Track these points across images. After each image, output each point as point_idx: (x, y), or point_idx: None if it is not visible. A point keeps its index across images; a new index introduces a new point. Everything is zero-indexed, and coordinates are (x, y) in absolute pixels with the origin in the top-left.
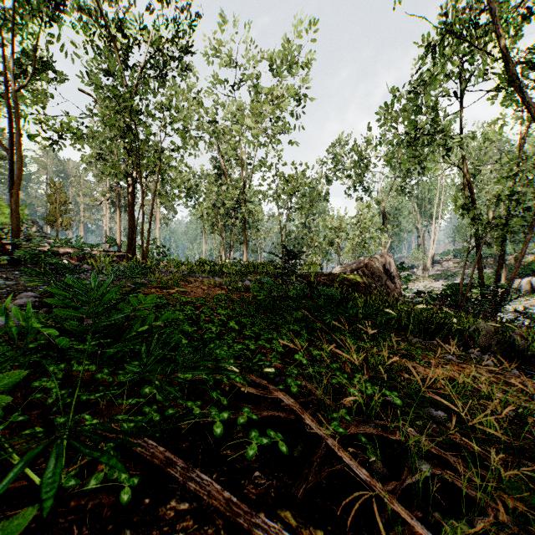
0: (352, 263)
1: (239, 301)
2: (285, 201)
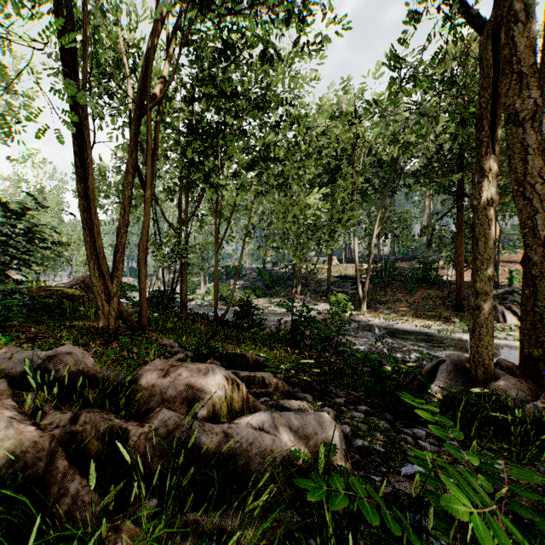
0: (73, 280)
1: None
2: None
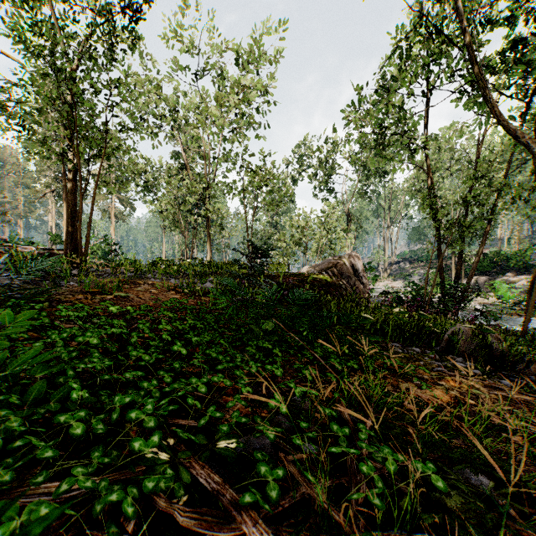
0: (321, 263)
1: (196, 308)
2: (251, 200)
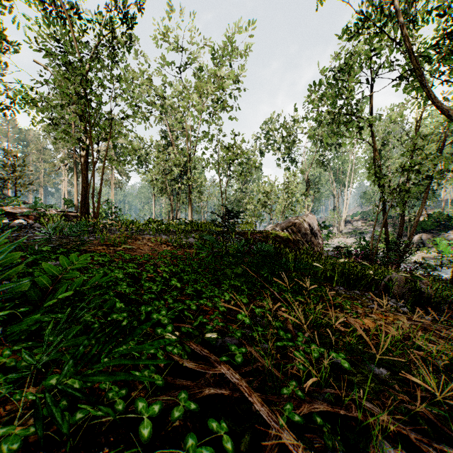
0: (282, 223)
1: (183, 257)
2: (225, 170)
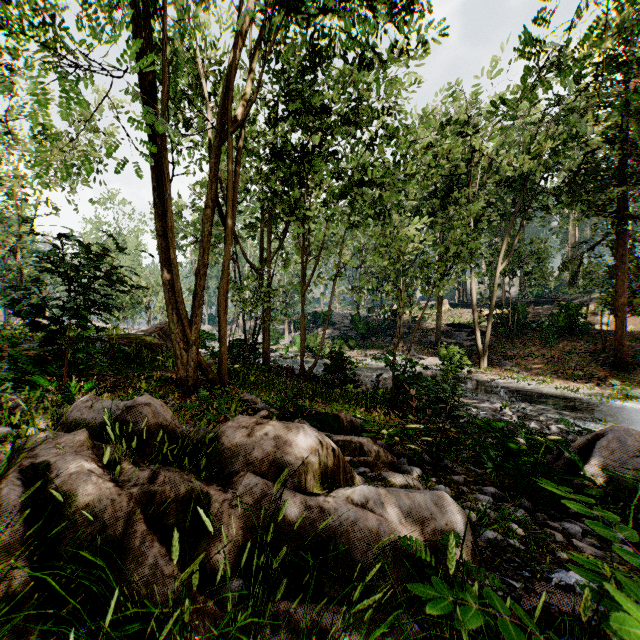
0: (151, 328)
1: None
2: None
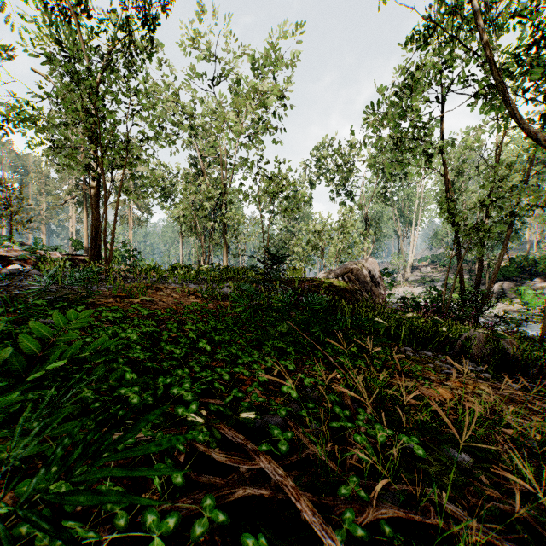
0: (337, 269)
1: (215, 311)
2: (267, 205)
